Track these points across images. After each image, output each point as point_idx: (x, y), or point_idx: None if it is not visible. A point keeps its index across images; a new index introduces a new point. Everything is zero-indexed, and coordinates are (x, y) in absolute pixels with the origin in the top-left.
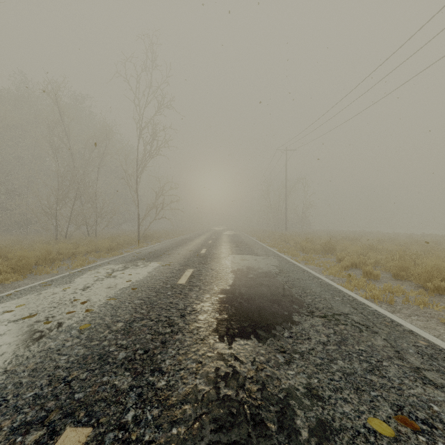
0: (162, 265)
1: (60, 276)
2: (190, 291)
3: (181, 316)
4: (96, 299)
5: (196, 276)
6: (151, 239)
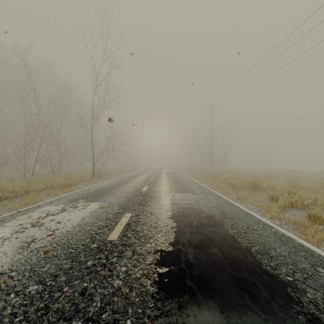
0: (100, 207)
1: None
2: (120, 258)
3: None
4: None
5: (132, 225)
6: (104, 176)
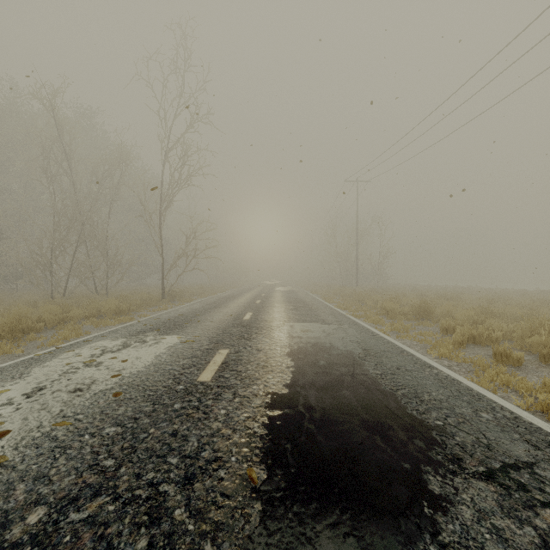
0: (182, 341)
1: (16, 361)
2: (217, 401)
3: (184, 479)
4: (36, 422)
5: (231, 364)
6: (180, 297)
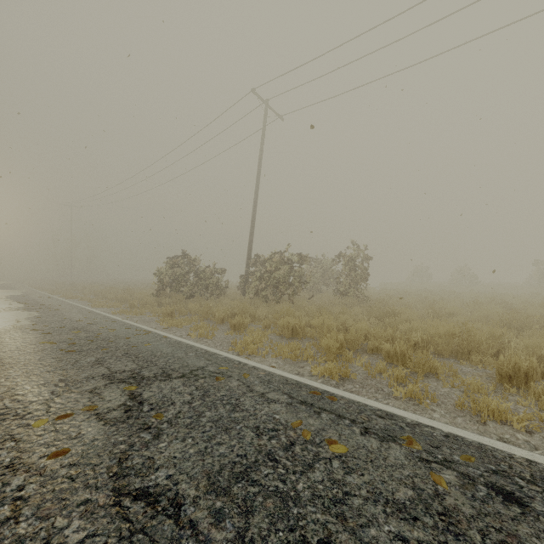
0: None
1: None
2: None
3: None
4: None
5: None
6: None
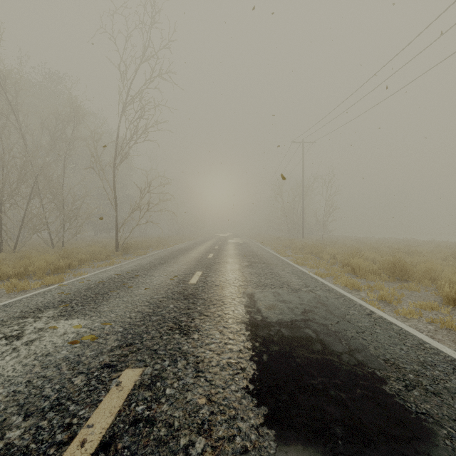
0: (73, 339)
1: None
2: None
3: None
4: None
5: (121, 452)
6: (136, 250)
